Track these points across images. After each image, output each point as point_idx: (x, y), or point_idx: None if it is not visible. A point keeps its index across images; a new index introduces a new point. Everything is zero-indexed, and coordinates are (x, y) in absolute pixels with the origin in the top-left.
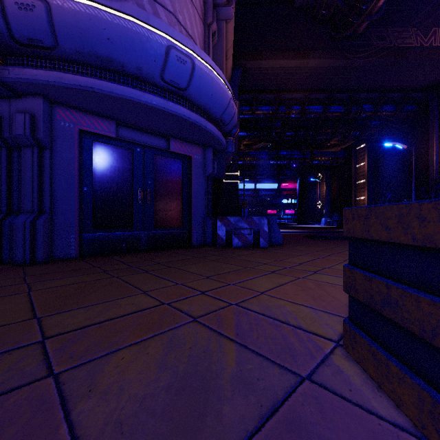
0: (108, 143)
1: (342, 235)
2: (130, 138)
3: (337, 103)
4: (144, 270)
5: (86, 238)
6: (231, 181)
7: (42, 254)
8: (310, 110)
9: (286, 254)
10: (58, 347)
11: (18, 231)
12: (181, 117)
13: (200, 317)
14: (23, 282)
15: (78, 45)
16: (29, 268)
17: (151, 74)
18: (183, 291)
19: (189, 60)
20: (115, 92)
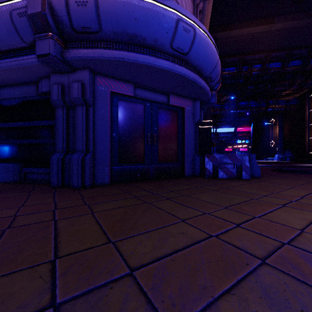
0: (128, 100)
1: (309, 169)
2: (142, 96)
3: (295, 58)
4: (165, 197)
5: (115, 170)
6: (205, 127)
7: (88, 181)
8: (270, 66)
9: (274, 186)
10: (150, 285)
11: (74, 164)
12: (183, 76)
13: (266, 258)
14: (84, 203)
15: (114, 27)
16: (82, 191)
17: (163, 44)
18: (216, 221)
19: (192, 29)
20: (138, 60)
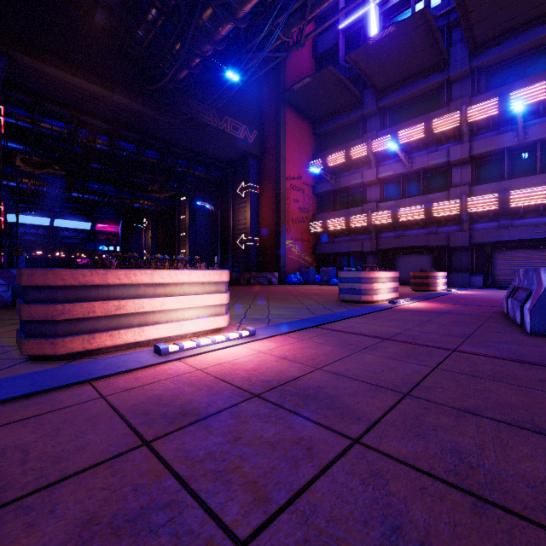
0: None
1: None
2: None
3: (153, 149)
4: None
5: None
6: None
7: None
8: (122, 146)
9: None
10: None
11: None
12: None
13: None
14: None
15: None
16: None
17: None
18: None
19: None
20: None
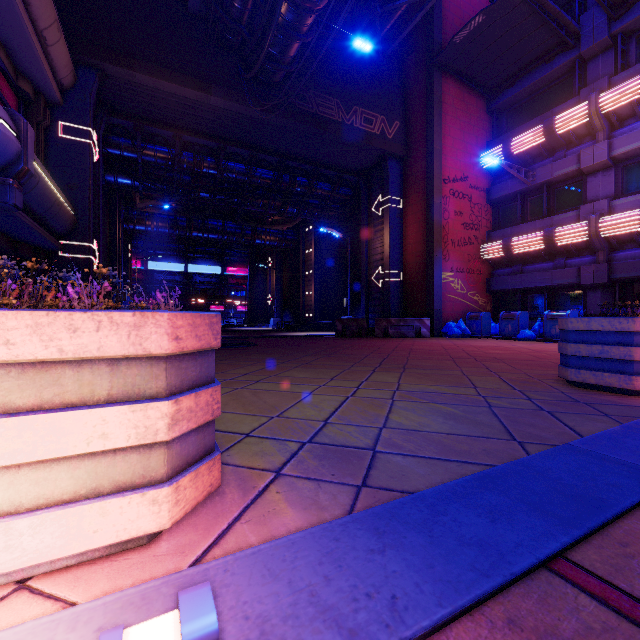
0: None
1: (240, 341)
2: None
3: (267, 166)
4: None
5: None
6: (76, 256)
7: None
8: (230, 167)
9: None
10: None
11: None
12: None
13: None
14: None
15: None
16: None
17: None
18: None
19: None
20: None
